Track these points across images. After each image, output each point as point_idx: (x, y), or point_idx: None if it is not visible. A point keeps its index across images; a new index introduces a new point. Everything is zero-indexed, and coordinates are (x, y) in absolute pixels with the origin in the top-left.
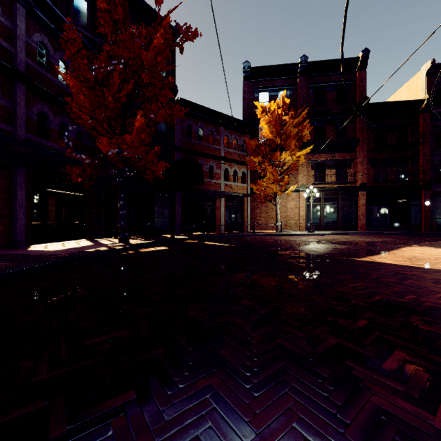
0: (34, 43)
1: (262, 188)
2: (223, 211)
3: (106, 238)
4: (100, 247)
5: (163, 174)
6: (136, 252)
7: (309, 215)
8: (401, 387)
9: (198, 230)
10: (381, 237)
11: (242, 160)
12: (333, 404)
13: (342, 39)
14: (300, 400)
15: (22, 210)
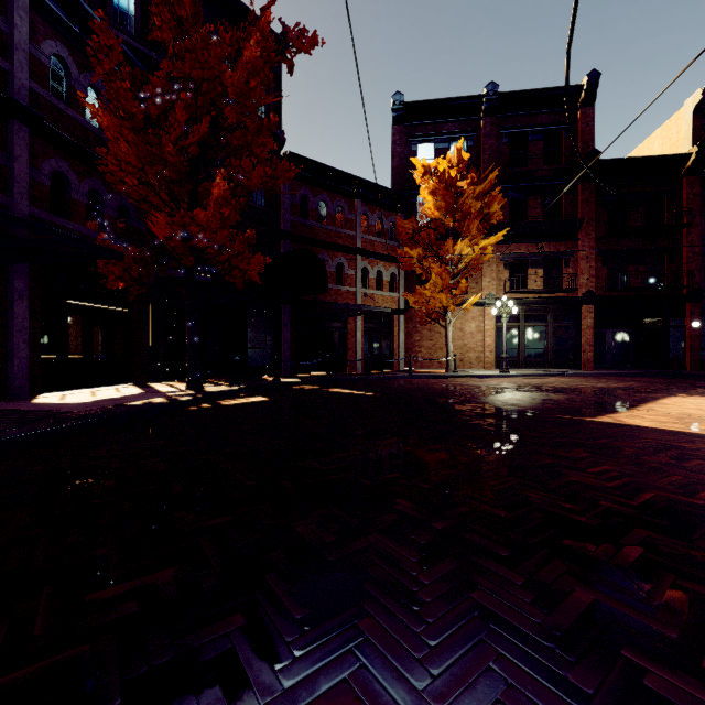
0: (45, 56)
1: (424, 300)
2: (360, 337)
3: (167, 382)
4: (153, 398)
5: (261, 276)
6: (213, 406)
7: (499, 344)
8: None
9: (318, 368)
10: (621, 380)
11: (390, 255)
12: None
13: (570, 35)
14: None
15: (23, 335)
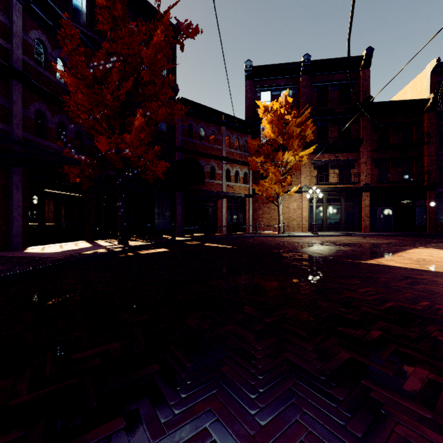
0: (31, 40)
1: (265, 189)
2: (225, 212)
3: (105, 240)
4: (98, 249)
5: (164, 174)
6: (135, 254)
7: (311, 216)
8: (428, 414)
9: (199, 231)
10: (385, 238)
11: (244, 161)
12: (352, 436)
13: (349, 33)
14: (314, 430)
15: (18, 211)
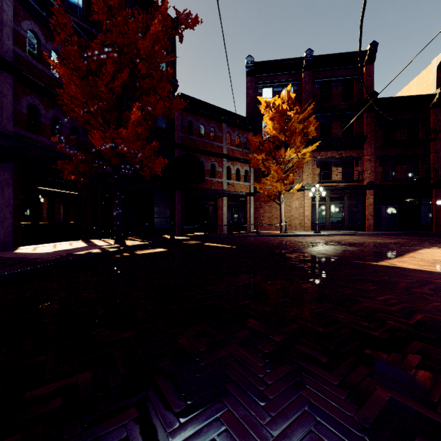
0: (24, 30)
1: (266, 187)
2: (225, 210)
3: (102, 239)
4: (92, 249)
5: (162, 172)
6: (131, 255)
7: (314, 215)
8: None
9: (199, 230)
10: (391, 238)
11: (245, 158)
12: None
13: (363, 11)
14: None
15: (9, 209)
